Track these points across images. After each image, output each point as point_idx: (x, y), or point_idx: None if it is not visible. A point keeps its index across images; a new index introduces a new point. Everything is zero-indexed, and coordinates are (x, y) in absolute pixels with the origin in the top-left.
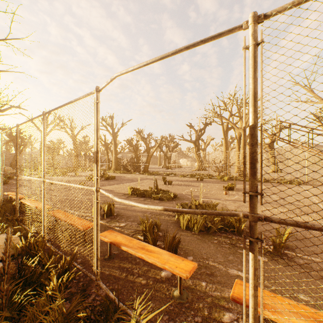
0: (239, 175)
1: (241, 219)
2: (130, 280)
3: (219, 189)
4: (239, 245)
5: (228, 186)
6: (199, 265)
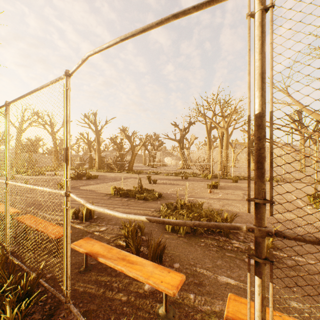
0: (222, 173)
1: (228, 219)
2: (109, 298)
3: (203, 187)
4: (227, 247)
5: (213, 185)
6: (186, 273)
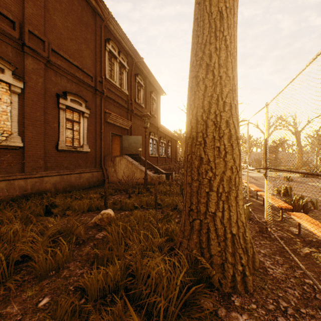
0: None
1: None
2: (263, 211)
3: None
4: None
5: None
6: None
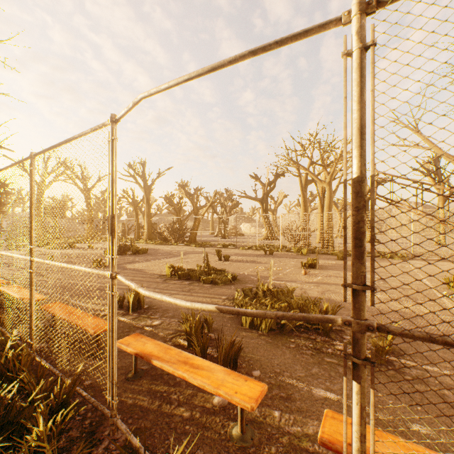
0: (323, 246)
1: (328, 312)
2: (166, 413)
3: (295, 267)
4: (326, 349)
5: (309, 263)
6: (270, 384)
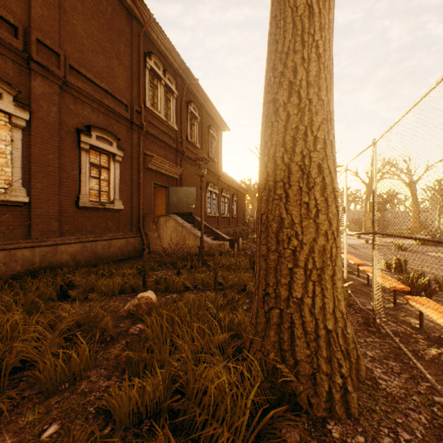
0: None
1: None
2: (368, 294)
3: None
4: None
5: None
6: None
